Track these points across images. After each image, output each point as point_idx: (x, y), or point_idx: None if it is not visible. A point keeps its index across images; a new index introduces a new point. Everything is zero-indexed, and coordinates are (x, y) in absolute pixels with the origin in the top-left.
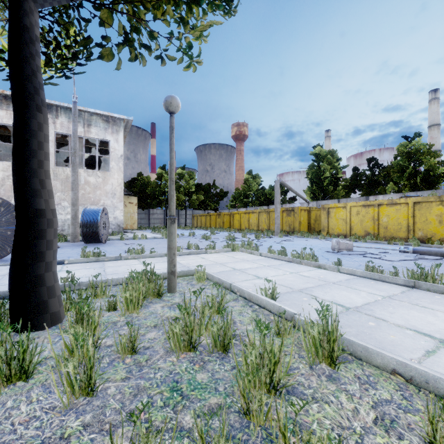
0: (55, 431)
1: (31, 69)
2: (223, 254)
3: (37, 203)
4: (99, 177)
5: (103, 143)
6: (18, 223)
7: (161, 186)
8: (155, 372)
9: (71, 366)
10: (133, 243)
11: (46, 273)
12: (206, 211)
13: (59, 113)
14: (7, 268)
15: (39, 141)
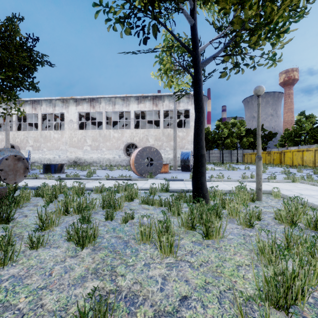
0: (244, 233)
1: (201, 96)
2: (284, 184)
3: (202, 151)
4: (184, 132)
5: (185, 111)
6: (194, 160)
7: (219, 133)
8: (276, 228)
9: (242, 214)
10: (208, 172)
11: (205, 181)
12: (254, 150)
13: (164, 99)
14: (162, 180)
15: (203, 125)
